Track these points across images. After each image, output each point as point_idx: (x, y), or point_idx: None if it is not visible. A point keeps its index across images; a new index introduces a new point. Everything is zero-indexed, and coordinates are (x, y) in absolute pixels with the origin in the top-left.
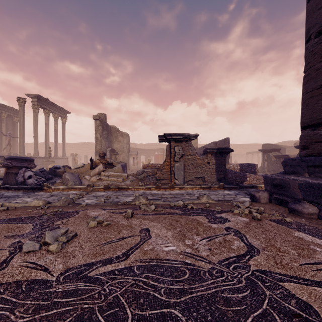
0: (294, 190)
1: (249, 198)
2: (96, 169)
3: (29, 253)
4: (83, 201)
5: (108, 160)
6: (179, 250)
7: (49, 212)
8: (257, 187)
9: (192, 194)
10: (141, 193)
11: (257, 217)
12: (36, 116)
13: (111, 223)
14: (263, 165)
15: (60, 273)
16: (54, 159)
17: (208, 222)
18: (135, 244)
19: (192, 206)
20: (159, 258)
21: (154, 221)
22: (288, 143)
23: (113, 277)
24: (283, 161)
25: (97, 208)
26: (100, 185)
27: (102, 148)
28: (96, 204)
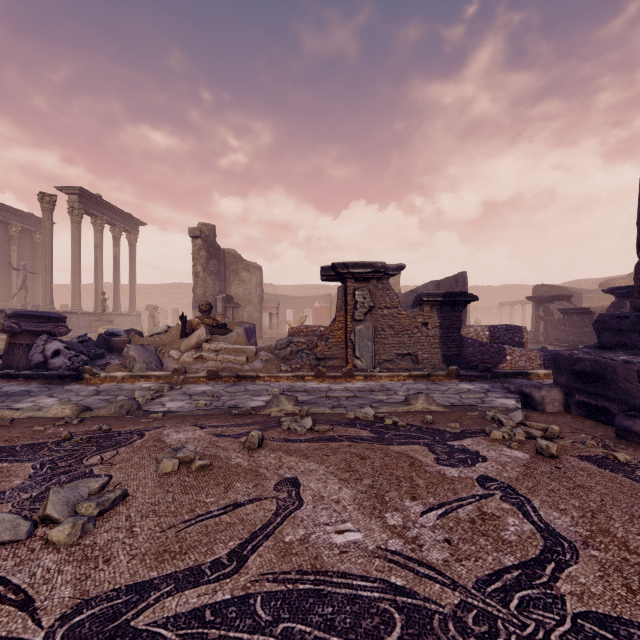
0: (628, 386)
1: (515, 401)
2: (193, 338)
3: (2, 547)
4: (161, 405)
5: (219, 319)
6: (371, 543)
7: (80, 433)
8: (529, 375)
9: (392, 391)
10: (284, 389)
11: (550, 450)
12: (78, 232)
13: (212, 463)
14: (536, 328)
15: (60, 618)
16: (112, 317)
17: (436, 462)
18: (262, 523)
19: (396, 420)
20: (322, 568)
21: (310, 459)
22: (584, 284)
23: (197, 635)
24: (597, 321)
25: (186, 424)
26: (200, 370)
27: (208, 294)
28: (186, 413)
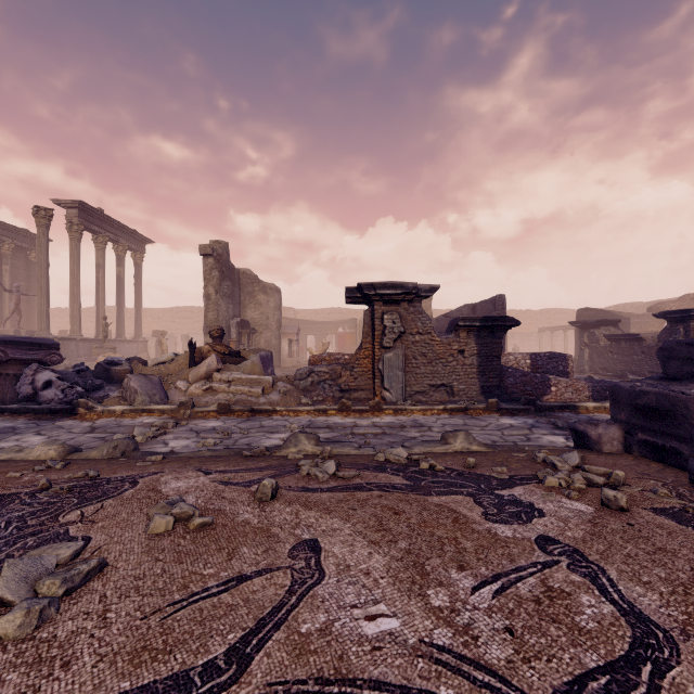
0: None
1: (564, 438)
2: (202, 367)
3: None
4: (164, 444)
5: (233, 346)
6: (412, 634)
7: (62, 480)
8: (577, 409)
9: (425, 427)
10: (304, 424)
11: (619, 501)
12: (77, 250)
13: (214, 520)
14: (580, 356)
15: None
16: (115, 344)
17: (484, 518)
18: (272, 605)
19: (433, 464)
20: (349, 675)
21: (333, 514)
22: (630, 308)
23: None
24: (661, 348)
25: (188, 468)
26: (209, 403)
27: (221, 318)
28: (191, 454)
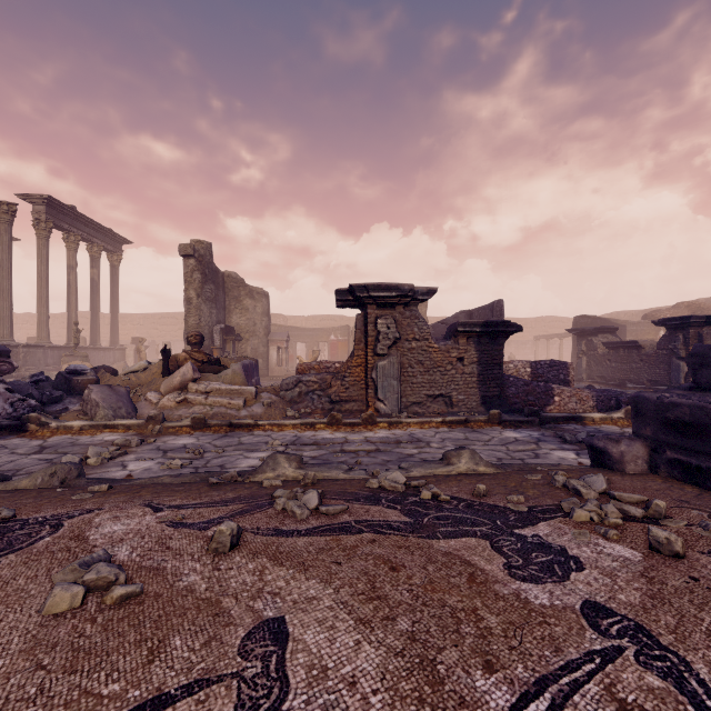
0: None
1: (574, 454)
2: (176, 376)
3: None
4: (121, 467)
5: (216, 354)
6: None
7: None
8: (582, 420)
9: (423, 443)
10: (288, 441)
11: (673, 546)
12: (45, 249)
13: (145, 587)
14: (577, 364)
15: None
16: (89, 352)
17: (508, 574)
18: None
19: (437, 492)
20: None
21: (310, 572)
22: (624, 316)
23: None
24: (691, 354)
25: (136, 502)
26: (183, 417)
27: (203, 324)
28: (147, 481)
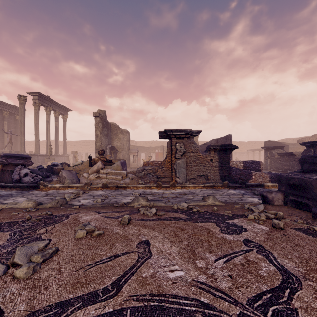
0: None
1: (257, 199)
2: (95, 167)
3: None
4: (78, 201)
5: (108, 158)
6: (189, 277)
7: (36, 216)
8: (264, 186)
9: (195, 194)
10: (140, 193)
11: (280, 225)
12: (37, 114)
13: (103, 232)
14: (266, 162)
15: None
16: (55, 157)
17: (220, 232)
18: (130, 266)
19: (198, 209)
20: (163, 292)
21: (155, 230)
22: (289, 140)
23: None
24: (300, 158)
25: (90, 211)
26: (98, 183)
27: (102, 145)
28: (91, 205)
